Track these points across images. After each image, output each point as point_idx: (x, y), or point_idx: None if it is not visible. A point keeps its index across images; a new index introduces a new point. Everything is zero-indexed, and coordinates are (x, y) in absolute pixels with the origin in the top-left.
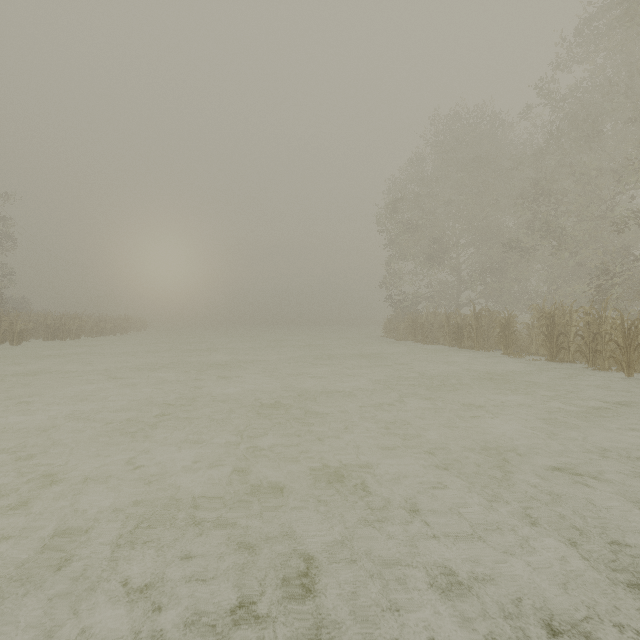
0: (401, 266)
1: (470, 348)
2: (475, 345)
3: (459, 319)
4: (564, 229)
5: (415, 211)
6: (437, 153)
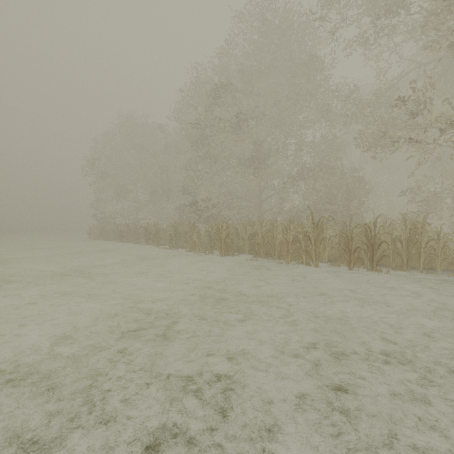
0: (104, 194)
1: (126, 241)
2: (126, 240)
3: (122, 228)
4: (169, 189)
5: (109, 164)
6: (121, 135)
